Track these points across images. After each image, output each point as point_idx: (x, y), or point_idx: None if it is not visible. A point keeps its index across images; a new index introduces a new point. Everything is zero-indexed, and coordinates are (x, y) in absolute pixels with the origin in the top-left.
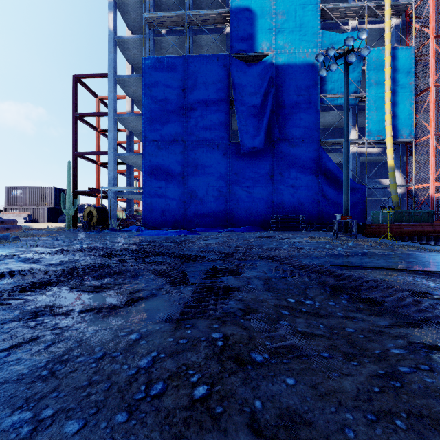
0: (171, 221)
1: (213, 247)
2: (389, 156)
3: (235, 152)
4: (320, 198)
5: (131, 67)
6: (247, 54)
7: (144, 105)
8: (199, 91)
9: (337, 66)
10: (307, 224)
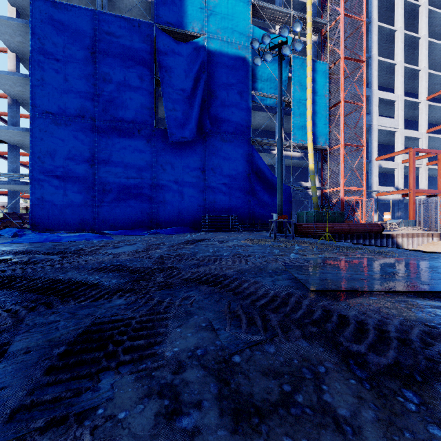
0: (75, 222)
1: (123, 260)
2: (310, 160)
3: (161, 140)
4: (251, 197)
5: (15, 10)
6: (175, 29)
7: (32, 61)
8: (114, 59)
9: (271, 57)
10: (239, 224)
